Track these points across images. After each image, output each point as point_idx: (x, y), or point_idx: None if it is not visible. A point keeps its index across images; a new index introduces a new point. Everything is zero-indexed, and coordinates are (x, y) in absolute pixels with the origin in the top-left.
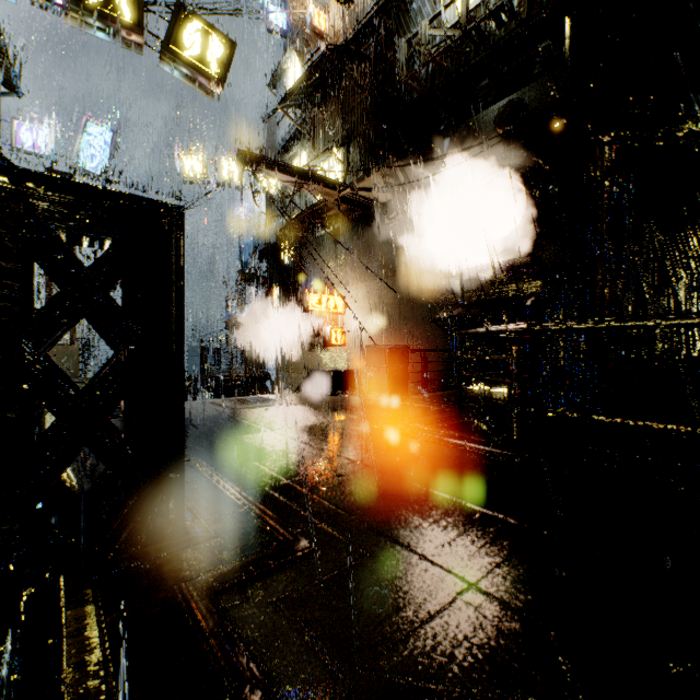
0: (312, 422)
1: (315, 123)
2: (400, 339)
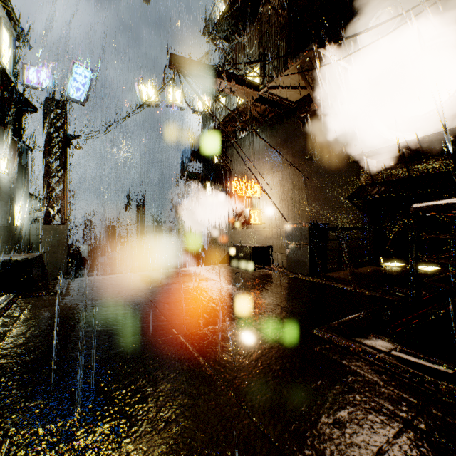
0: (231, 316)
1: (237, 50)
2: (311, 218)
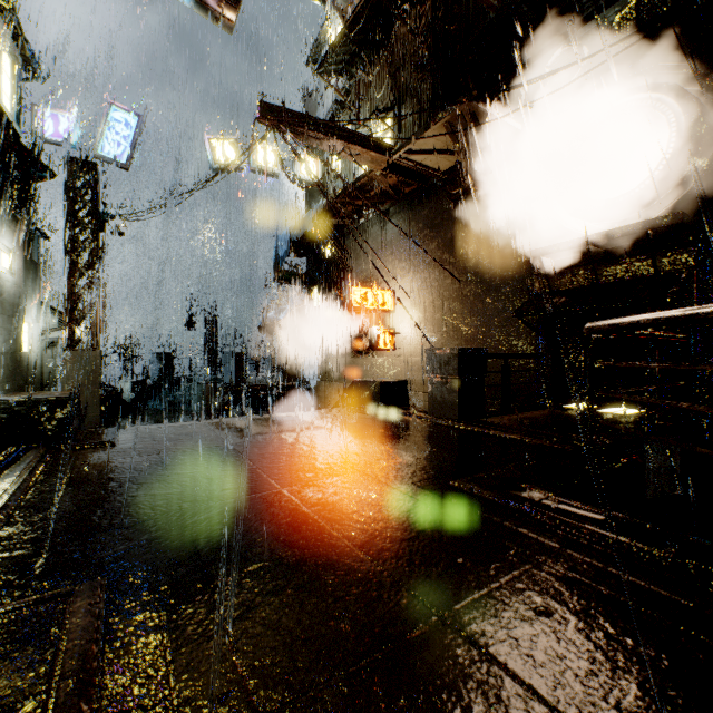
0: (349, 469)
1: (359, 90)
2: (467, 342)
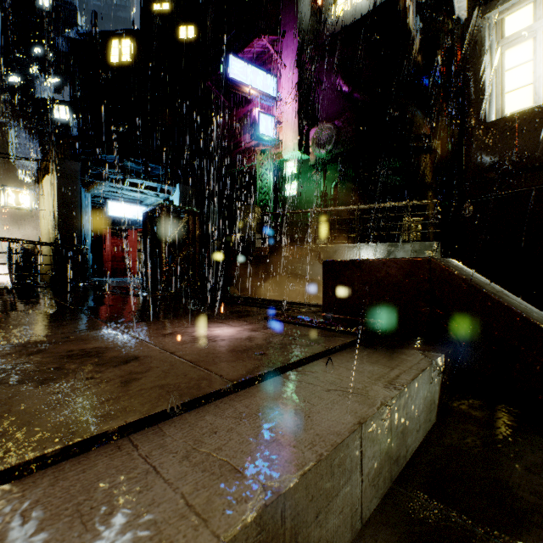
0: None
1: None
2: None
